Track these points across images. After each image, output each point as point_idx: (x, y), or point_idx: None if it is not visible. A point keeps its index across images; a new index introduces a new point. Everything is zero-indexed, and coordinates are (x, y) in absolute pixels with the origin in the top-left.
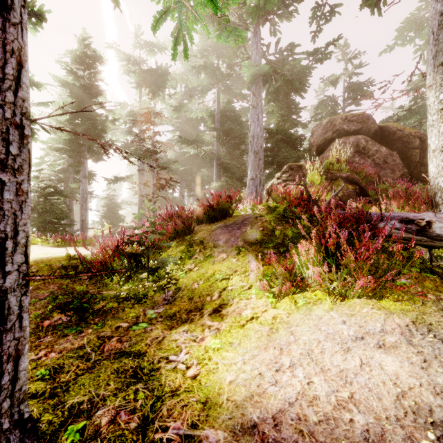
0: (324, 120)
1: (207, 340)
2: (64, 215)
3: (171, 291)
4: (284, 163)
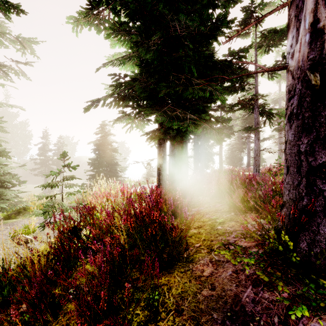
0: None
1: None
2: (240, 160)
3: None
4: None
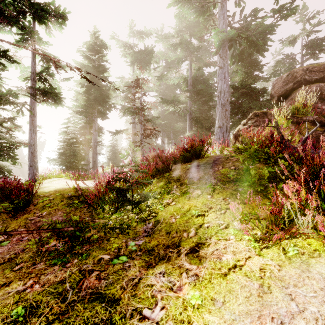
0: (285, 74)
1: (185, 290)
2: (82, 158)
3: (151, 223)
4: (247, 113)
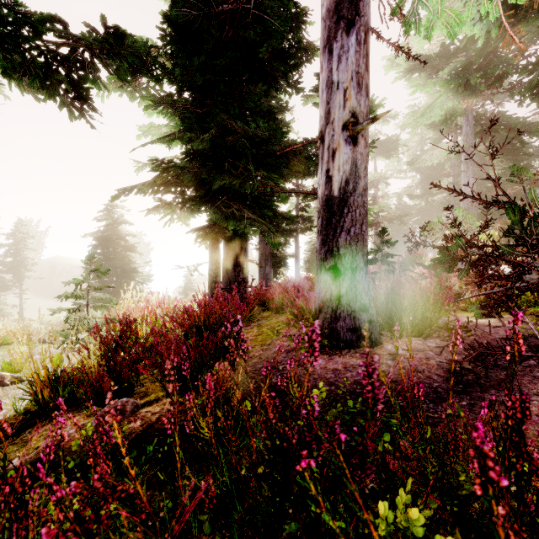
0: None
1: None
2: None
3: None
4: None
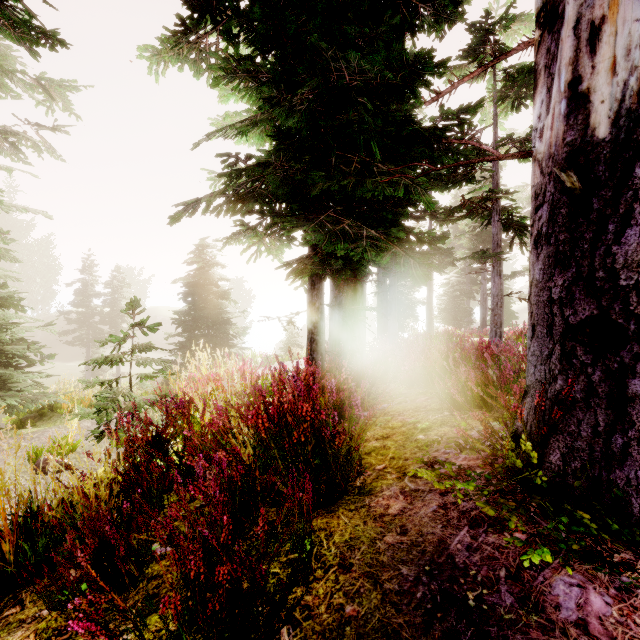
0: None
1: None
2: (467, 314)
3: None
4: None
